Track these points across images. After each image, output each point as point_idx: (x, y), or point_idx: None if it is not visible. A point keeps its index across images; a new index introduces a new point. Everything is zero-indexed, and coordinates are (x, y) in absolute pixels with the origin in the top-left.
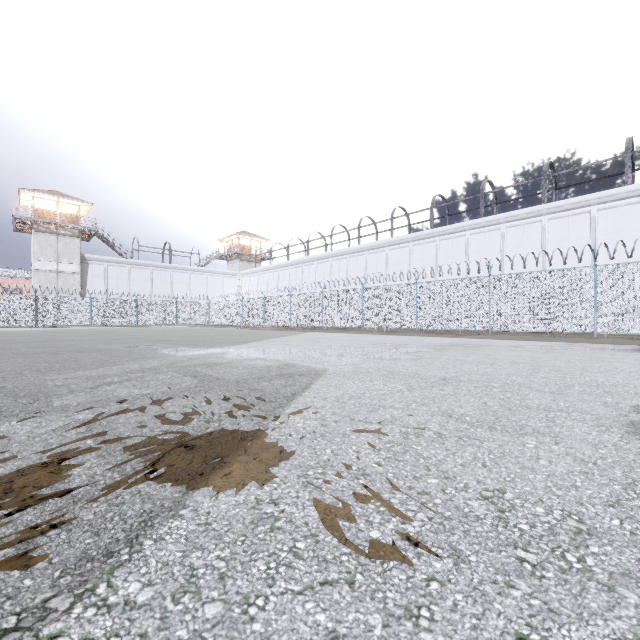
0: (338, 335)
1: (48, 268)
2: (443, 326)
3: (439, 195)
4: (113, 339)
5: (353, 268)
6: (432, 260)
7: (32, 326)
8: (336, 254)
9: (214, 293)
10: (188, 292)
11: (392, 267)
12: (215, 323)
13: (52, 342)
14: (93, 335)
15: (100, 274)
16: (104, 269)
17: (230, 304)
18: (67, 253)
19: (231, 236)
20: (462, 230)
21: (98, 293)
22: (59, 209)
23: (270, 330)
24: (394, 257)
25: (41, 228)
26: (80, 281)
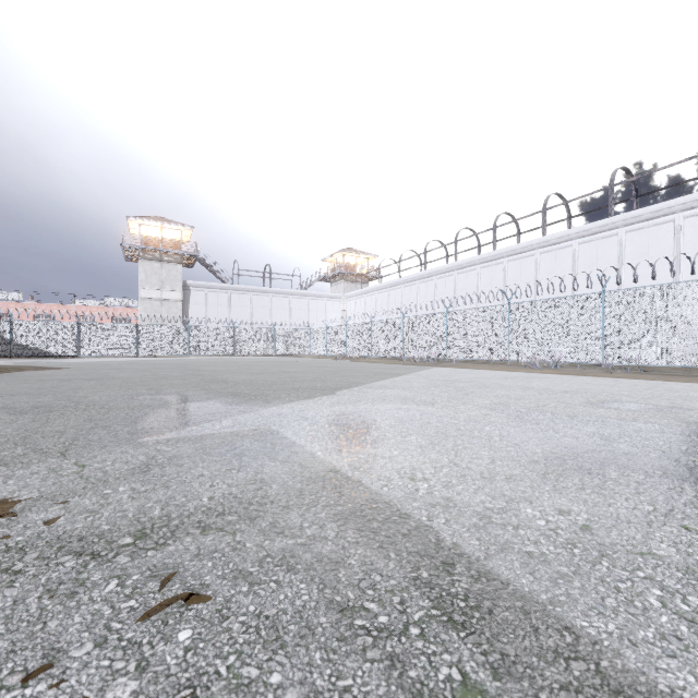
0: (483, 374)
1: (153, 296)
2: (658, 360)
3: (622, 168)
4: (160, 377)
5: (486, 282)
6: (612, 262)
7: (134, 356)
8: (462, 265)
9: (316, 319)
10: (289, 318)
11: (544, 277)
12: (316, 353)
13: (72, 382)
14: (157, 369)
15: (201, 301)
16: (205, 296)
17: (332, 331)
18: (170, 280)
19: (335, 254)
20: (667, 213)
21: (195, 320)
22: (164, 236)
23: (378, 363)
24: (548, 263)
25: (147, 256)
26: (182, 309)
